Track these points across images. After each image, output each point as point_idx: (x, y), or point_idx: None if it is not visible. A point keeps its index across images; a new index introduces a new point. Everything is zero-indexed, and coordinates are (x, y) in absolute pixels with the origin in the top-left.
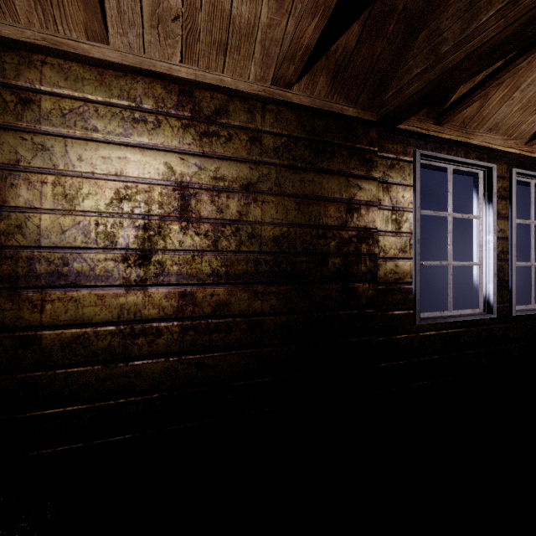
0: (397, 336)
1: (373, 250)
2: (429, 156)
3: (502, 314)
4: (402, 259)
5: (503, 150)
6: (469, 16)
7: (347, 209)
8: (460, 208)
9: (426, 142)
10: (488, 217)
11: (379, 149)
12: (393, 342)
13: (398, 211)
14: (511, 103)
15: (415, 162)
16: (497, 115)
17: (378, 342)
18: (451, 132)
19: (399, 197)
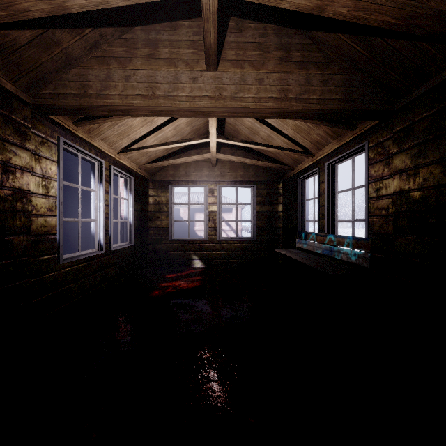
0: (46, 275)
1: (27, 208)
2: (68, 144)
3: (107, 250)
4: (50, 216)
5: (108, 153)
6: (105, 85)
7: (3, 170)
8: (68, 177)
9: (67, 133)
10: (100, 191)
11: (33, 126)
12: (43, 280)
13: (47, 179)
14: (114, 130)
15: (60, 146)
16: (107, 133)
17: (32, 283)
18: (83, 133)
19: (48, 168)
